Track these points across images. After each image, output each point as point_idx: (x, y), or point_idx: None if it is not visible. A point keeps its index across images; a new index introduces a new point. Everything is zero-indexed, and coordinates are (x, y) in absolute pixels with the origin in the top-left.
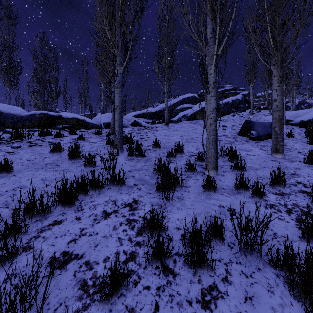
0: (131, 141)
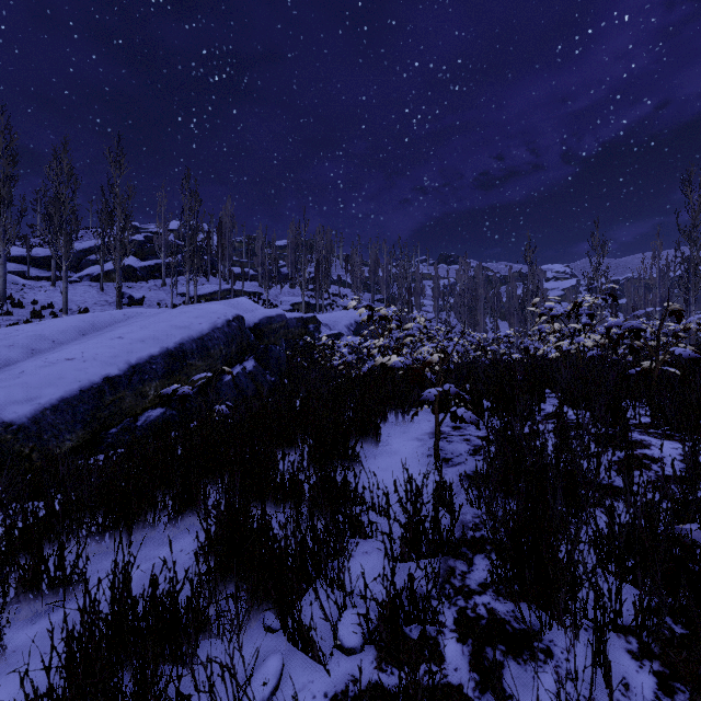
0: (12, 299)
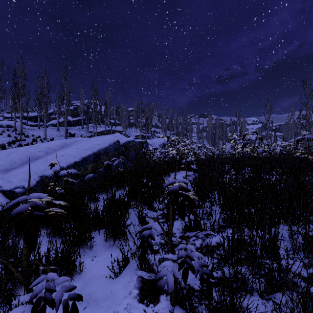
0: (24, 134)
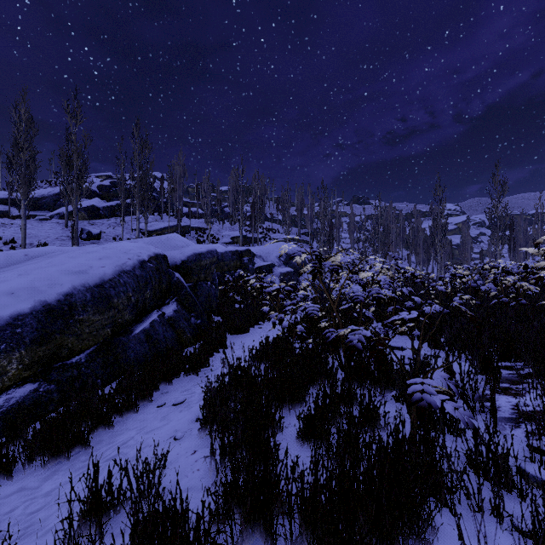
0: None
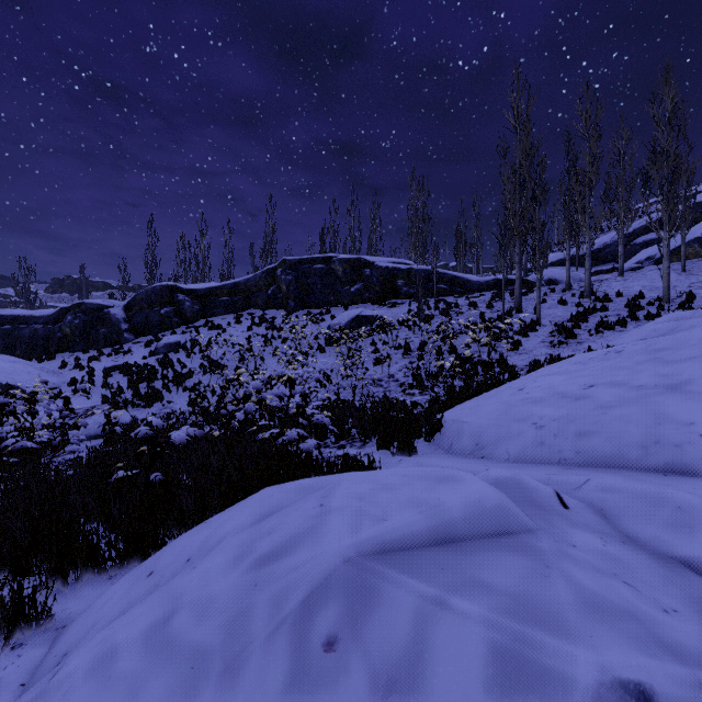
0: (593, 294)
